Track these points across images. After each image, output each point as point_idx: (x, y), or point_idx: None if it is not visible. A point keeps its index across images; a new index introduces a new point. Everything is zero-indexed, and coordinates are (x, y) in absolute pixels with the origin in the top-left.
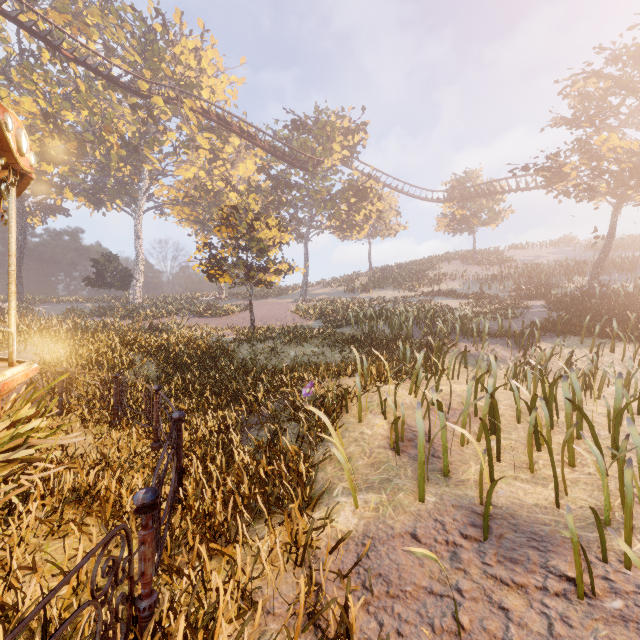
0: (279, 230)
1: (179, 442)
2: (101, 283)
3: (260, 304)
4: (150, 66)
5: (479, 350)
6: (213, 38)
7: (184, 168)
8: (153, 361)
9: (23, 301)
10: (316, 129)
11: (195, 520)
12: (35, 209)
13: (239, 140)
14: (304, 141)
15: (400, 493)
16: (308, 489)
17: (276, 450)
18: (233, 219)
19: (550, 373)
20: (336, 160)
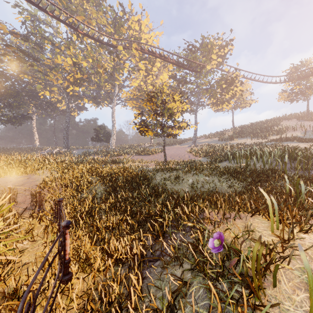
0: (180, 102)
1: None
2: (98, 139)
3: (170, 148)
4: (117, 33)
5: None
6: (147, 13)
7: (133, 81)
8: (103, 183)
9: (69, 148)
10: (201, 48)
11: None
12: (75, 109)
13: (160, 63)
14: (194, 56)
15: None
16: None
17: None
18: (154, 99)
19: None
20: (213, 65)
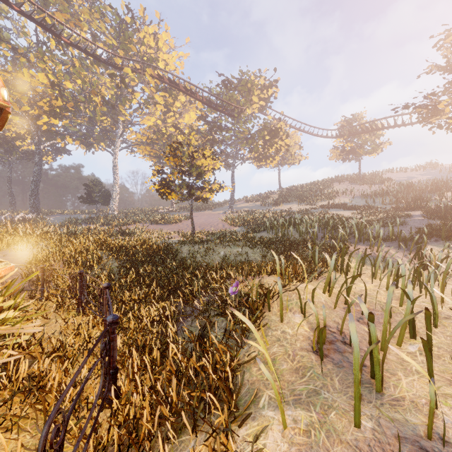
0: (212, 159)
1: (113, 344)
2: (90, 200)
3: (199, 215)
4: (123, 47)
5: (374, 251)
6: (166, 25)
7: (146, 118)
8: (116, 258)
9: (39, 213)
10: (240, 86)
11: (122, 428)
12: (48, 151)
13: (185, 97)
14: (231, 95)
15: (331, 412)
16: (234, 397)
17: (205, 345)
18: (179, 152)
19: (440, 272)
20: (255, 109)
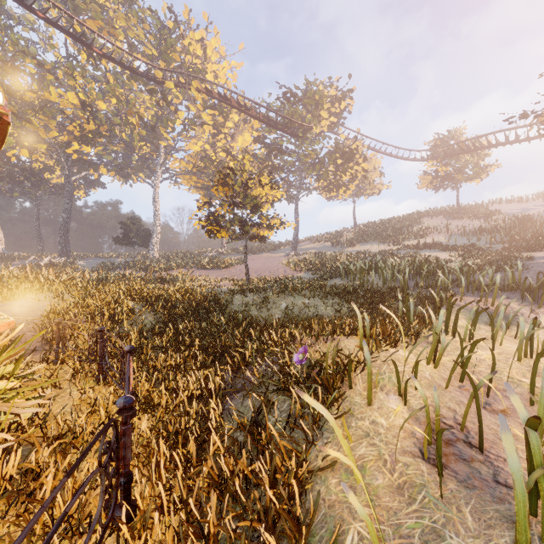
0: (271, 188)
1: (124, 439)
2: (127, 241)
3: (256, 258)
4: (164, 57)
5: (488, 305)
6: (216, 29)
7: (192, 142)
8: (151, 311)
9: (70, 257)
10: (305, 99)
11: None
12: (80, 184)
13: (238, 116)
14: (294, 111)
15: None
16: (304, 532)
17: (261, 437)
18: (230, 179)
19: None
20: (324, 126)
